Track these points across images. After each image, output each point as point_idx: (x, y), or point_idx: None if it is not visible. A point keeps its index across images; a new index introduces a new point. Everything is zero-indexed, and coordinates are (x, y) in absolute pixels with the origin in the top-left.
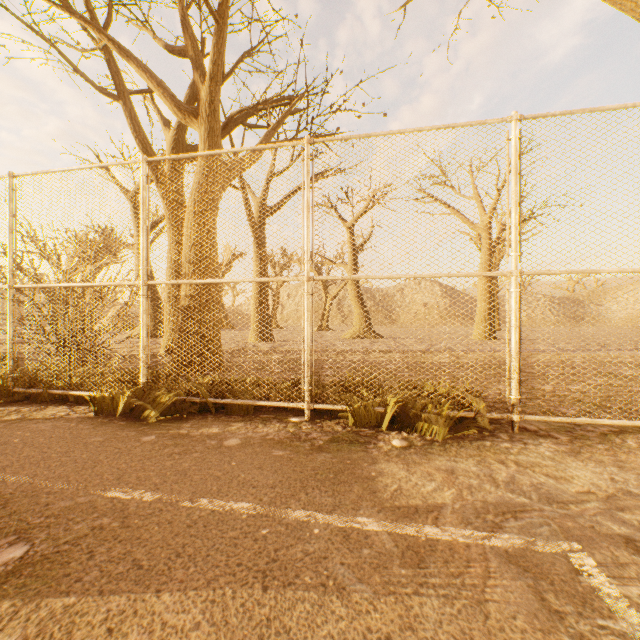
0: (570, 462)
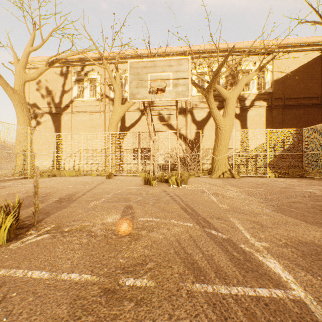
0: (5, 183)
